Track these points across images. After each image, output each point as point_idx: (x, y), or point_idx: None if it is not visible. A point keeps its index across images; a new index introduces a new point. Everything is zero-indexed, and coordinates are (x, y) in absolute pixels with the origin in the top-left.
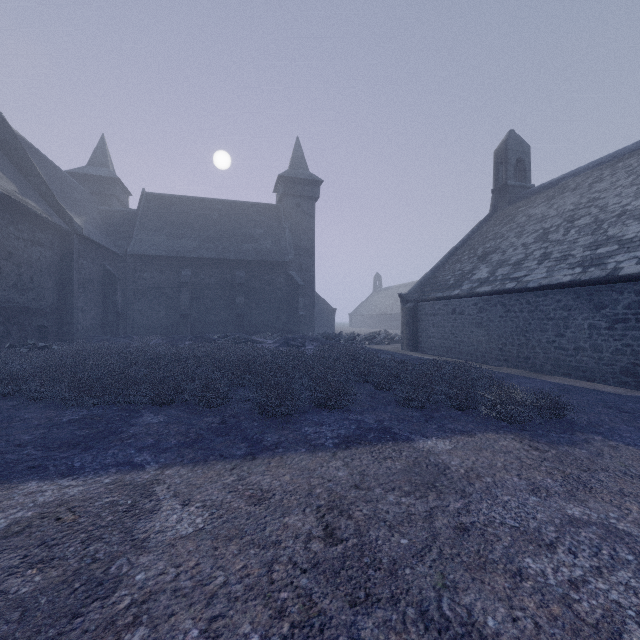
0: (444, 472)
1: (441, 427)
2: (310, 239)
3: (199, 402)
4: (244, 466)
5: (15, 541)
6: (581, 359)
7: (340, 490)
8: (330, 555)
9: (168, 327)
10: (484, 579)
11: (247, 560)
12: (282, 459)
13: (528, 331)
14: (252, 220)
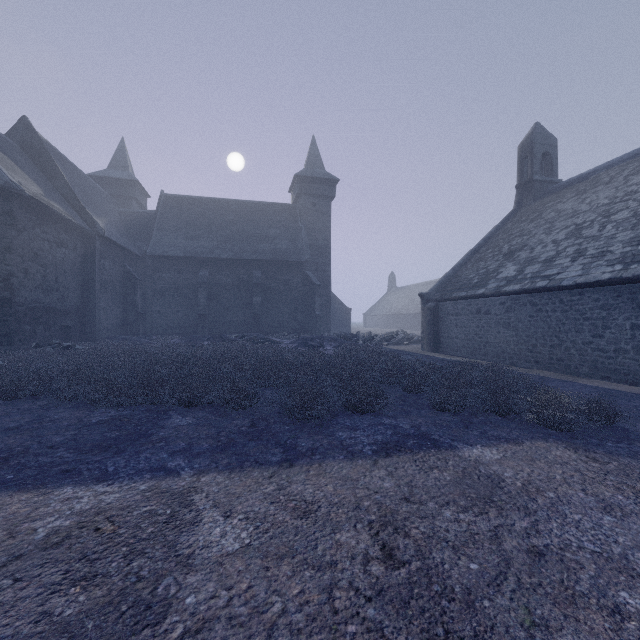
0: (499, 485)
1: (483, 434)
2: (326, 238)
3: (227, 404)
4: (282, 474)
5: (55, 553)
6: (622, 361)
7: (390, 503)
8: (394, 580)
9: (186, 327)
10: (578, 617)
11: (303, 584)
12: (321, 467)
13: (561, 332)
14: (268, 220)
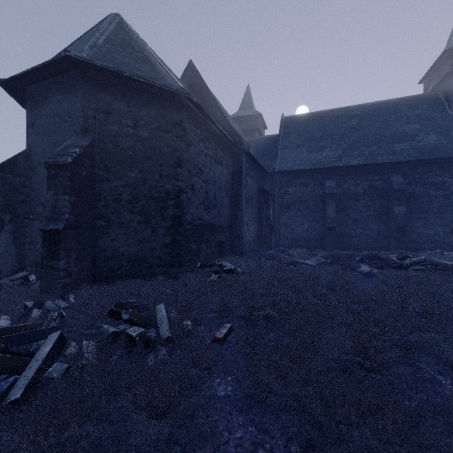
0: None
1: None
2: None
3: None
4: None
5: None
6: None
7: None
8: None
9: (311, 240)
10: None
11: None
12: None
13: None
14: (401, 117)
